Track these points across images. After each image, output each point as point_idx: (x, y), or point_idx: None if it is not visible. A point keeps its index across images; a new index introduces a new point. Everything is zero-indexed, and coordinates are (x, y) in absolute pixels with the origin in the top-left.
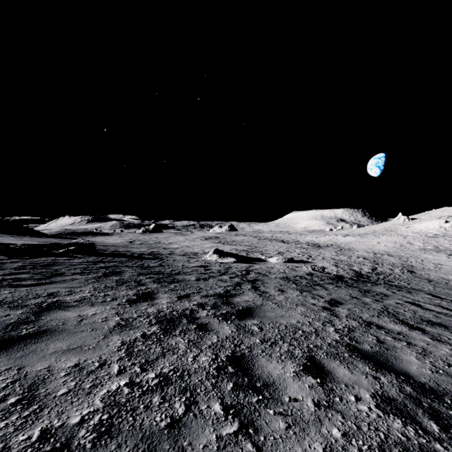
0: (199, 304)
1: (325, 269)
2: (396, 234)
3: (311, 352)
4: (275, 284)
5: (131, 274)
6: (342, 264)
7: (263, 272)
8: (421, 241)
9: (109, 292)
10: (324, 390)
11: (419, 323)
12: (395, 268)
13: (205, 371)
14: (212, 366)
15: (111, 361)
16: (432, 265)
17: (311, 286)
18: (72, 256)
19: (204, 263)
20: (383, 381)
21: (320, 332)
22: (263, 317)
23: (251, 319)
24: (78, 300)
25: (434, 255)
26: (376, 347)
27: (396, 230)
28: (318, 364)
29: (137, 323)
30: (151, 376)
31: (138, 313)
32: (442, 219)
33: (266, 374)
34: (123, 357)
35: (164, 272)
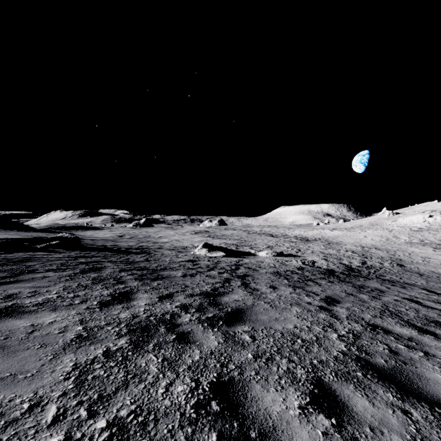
0: (182, 306)
1: (315, 263)
2: (382, 228)
3: (317, 371)
4: (266, 280)
5: (112, 270)
6: (331, 258)
7: (253, 267)
8: (407, 235)
9: (80, 293)
10: (344, 439)
11: (427, 325)
12: (385, 262)
13: (179, 411)
14: (190, 402)
15: (49, 399)
16: (420, 258)
17: (304, 281)
18: (53, 251)
19: (193, 257)
20: (417, 417)
21: (322, 340)
22: (255, 321)
23: (241, 325)
24: (39, 303)
25: (421, 248)
26: (390, 360)
27: (382, 224)
28: (328, 392)
29: (102, 334)
30: (100, 425)
31: (108, 319)
32: (426, 213)
33: (263, 413)
34: (69, 390)
35: (149, 267)
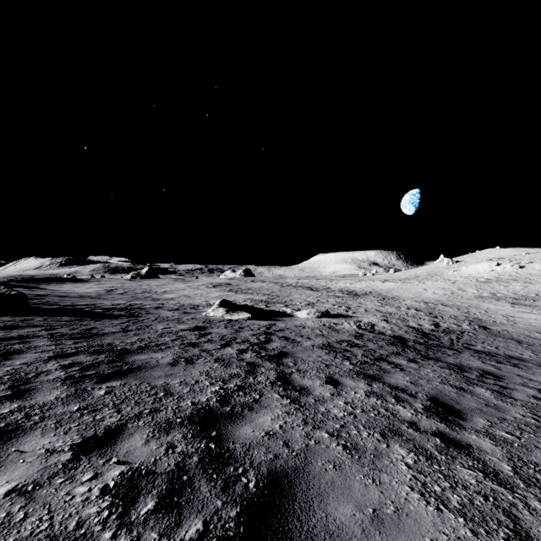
0: (123, 485)
1: (375, 326)
2: (443, 278)
3: None
4: (317, 364)
5: (33, 357)
6: (393, 318)
7: (292, 337)
8: (474, 287)
9: None
10: None
11: None
12: (462, 323)
13: None
14: None
15: None
16: (502, 317)
17: (375, 363)
18: None
19: (203, 321)
20: None
21: None
22: None
23: None
24: None
25: (496, 304)
26: None
27: (442, 274)
28: None
29: None
30: None
31: None
32: (492, 261)
33: None
34: None
35: (116, 346)
